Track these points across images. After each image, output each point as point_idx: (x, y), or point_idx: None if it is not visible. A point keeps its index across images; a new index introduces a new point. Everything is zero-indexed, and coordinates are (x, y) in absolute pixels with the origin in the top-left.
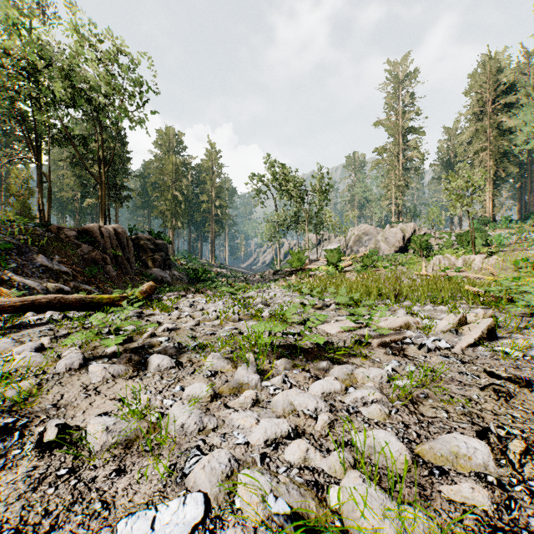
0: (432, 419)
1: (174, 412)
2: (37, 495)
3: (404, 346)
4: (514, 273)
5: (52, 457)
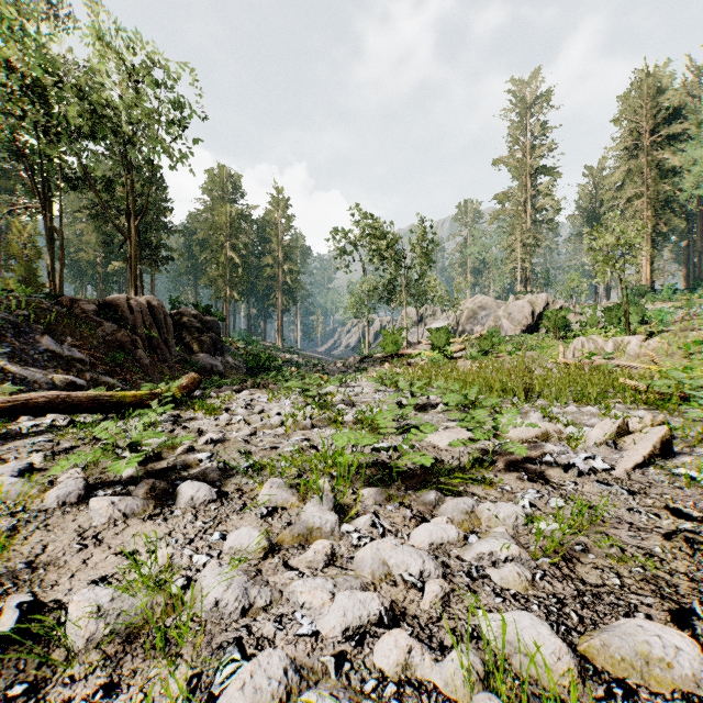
0: (598, 588)
1: (206, 580)
2: None
3: (543, 467)
4: (683, 360)
5: (5, 661)
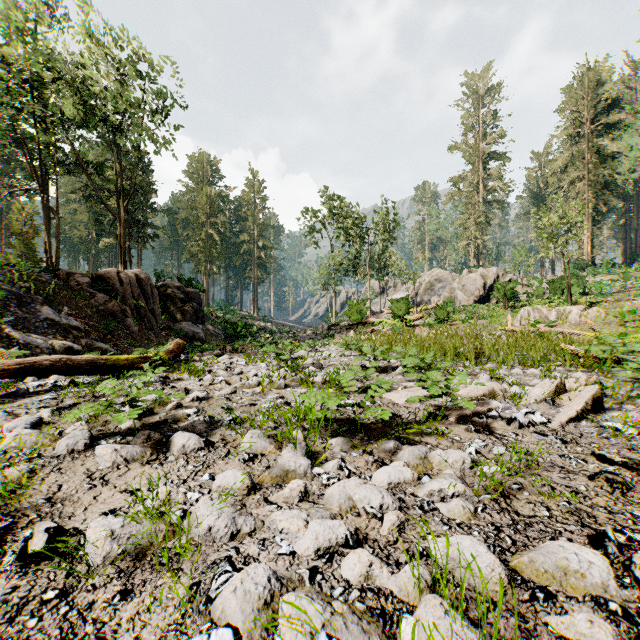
0: (530, 519)
1: (200, 511)
2: (15, 628)
3: (489, 421)
4: (619, 328)
5: (38, 573)
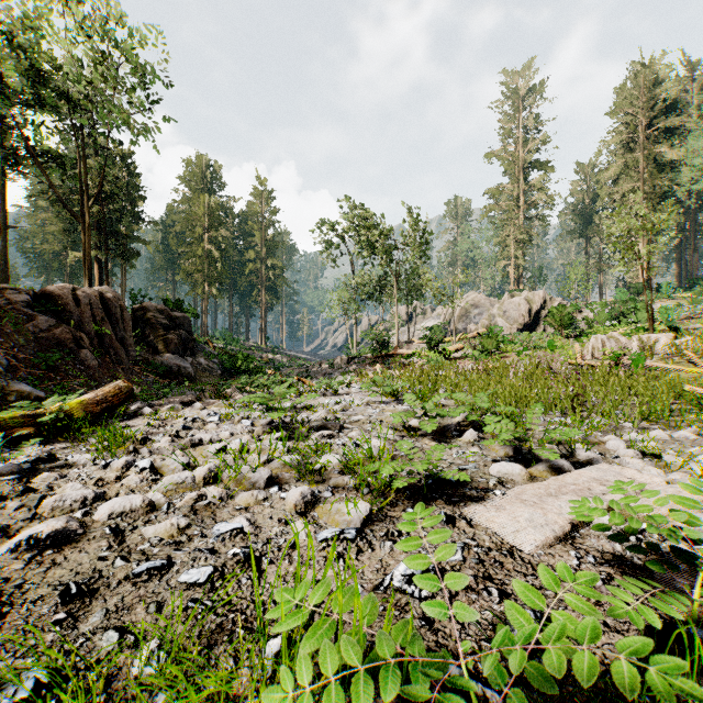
0: None
1: None
2: None
3: None
4: None
5: None
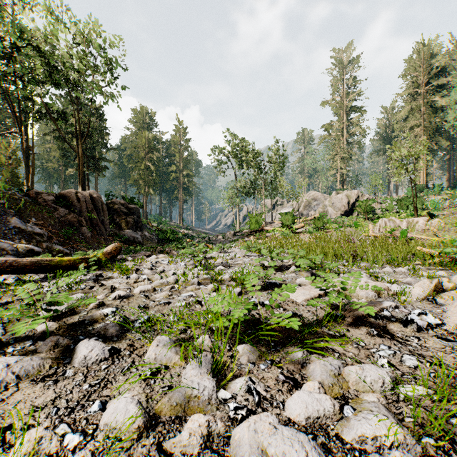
0: None
1: None
2: None
3: (385, 321)
4: (456, 234)
5: None
